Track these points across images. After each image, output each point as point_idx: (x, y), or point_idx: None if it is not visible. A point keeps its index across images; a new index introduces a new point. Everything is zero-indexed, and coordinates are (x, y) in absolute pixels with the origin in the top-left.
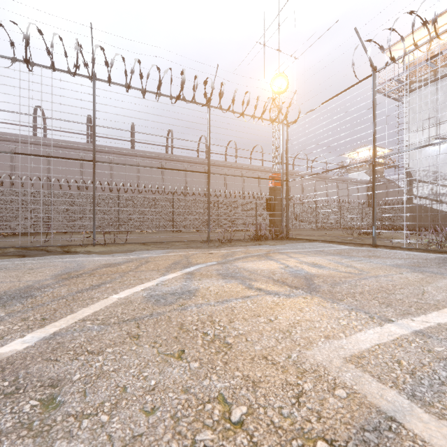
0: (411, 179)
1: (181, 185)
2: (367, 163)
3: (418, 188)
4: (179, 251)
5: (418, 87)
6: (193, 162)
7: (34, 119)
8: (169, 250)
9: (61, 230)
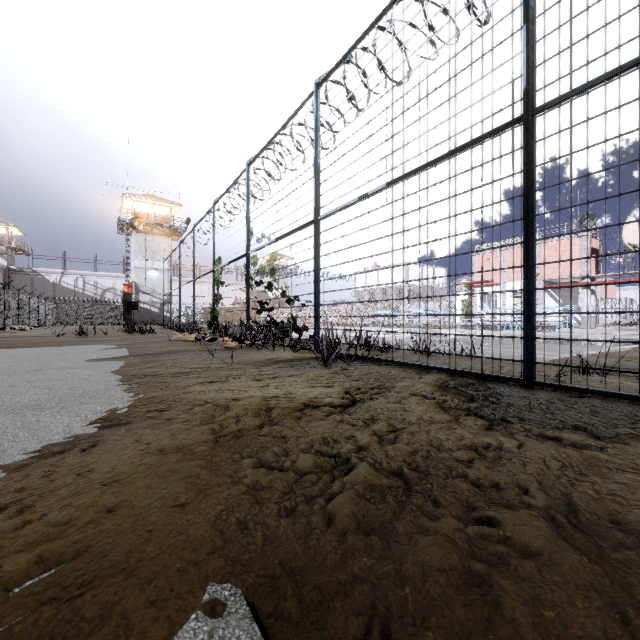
0: (139, 290)
1: None
2: (11, 245)
3: (143, 297)
4: None
5: (143, 232)
6: None
7: None
8: None
9: None
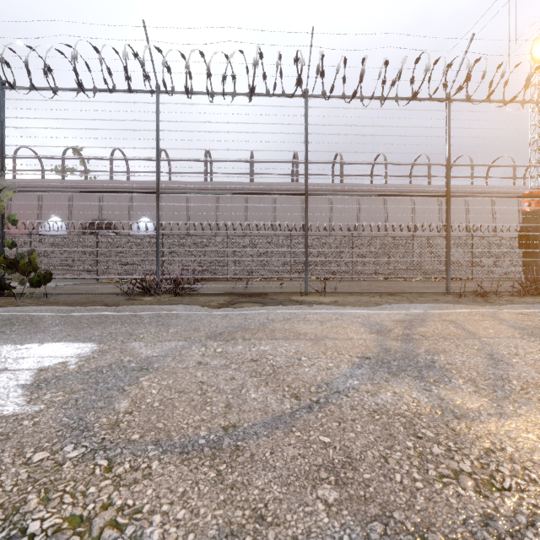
0: None
1: (352, 221)
2: None
3: None
4: (452, 306)
5: None
6: (368, 190)
7: (205, 165)
8: (429, 304)
9: (274, 276)
